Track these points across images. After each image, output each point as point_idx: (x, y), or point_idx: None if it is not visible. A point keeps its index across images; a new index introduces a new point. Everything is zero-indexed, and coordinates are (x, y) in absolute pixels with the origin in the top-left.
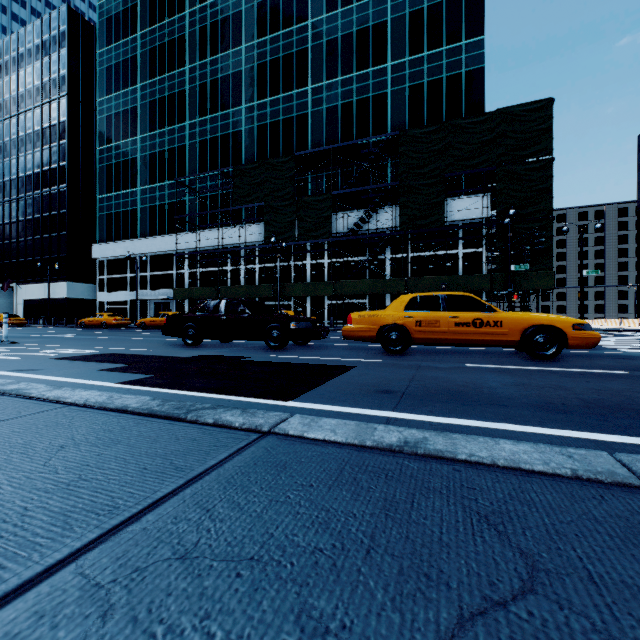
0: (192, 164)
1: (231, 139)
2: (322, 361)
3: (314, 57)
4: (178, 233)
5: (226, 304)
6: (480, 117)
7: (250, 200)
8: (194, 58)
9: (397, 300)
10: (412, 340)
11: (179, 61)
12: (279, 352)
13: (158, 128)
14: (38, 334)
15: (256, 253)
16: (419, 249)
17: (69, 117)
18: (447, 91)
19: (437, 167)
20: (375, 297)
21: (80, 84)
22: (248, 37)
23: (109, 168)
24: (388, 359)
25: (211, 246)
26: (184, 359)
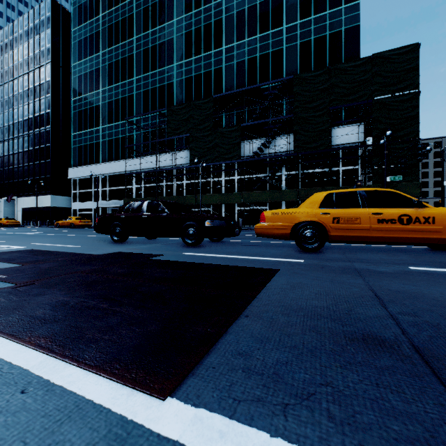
0: (138, 108)
1: (166, 89)
2: (237, 261)
3: (227, 25)
4: (128, 159)
5: (148, 204)
6: (358, 61)
7: (179, 132)
8: (139, 31)
9: (311, 197)
10: (329, 238)
11: (129, 33)
12: (193, 249)
13: (114, 83)
14: (14, 232)
15: (184, 172)
16: (308, 167)
17: (52, 78)
18: (330, 45)
19: (323, 102)
20: (273, 204)
21: (60, 54)
22: (178, 13)
23: (80, 113)
24: (309, 258)
25: (151, 168)
26: (90, 257)
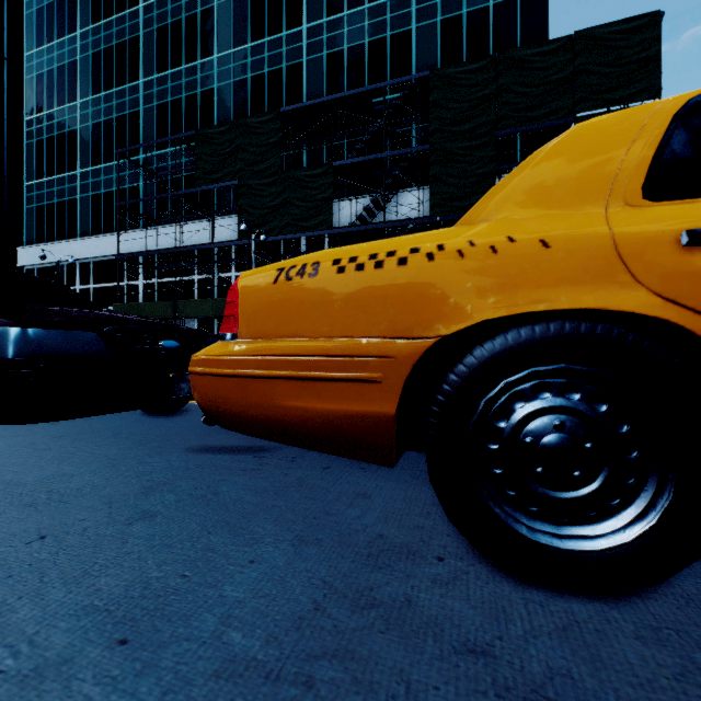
0: (148, 137)
1: (199, 101)
2: None
3: None
4: (129, 230)
5: None
6: (550, 45)
7: (218, 177)
8: None
9: (556, 141)
10: None
11: None
12: None
13: (103, 89)
14: None
15: (233, 257)
16: None
17: None
18: (495, 25)
19: (485, 121)
20: None
21: (5, 35)
22: None
23: (40, 145)
24: None
25: (172, 248)
26: None
